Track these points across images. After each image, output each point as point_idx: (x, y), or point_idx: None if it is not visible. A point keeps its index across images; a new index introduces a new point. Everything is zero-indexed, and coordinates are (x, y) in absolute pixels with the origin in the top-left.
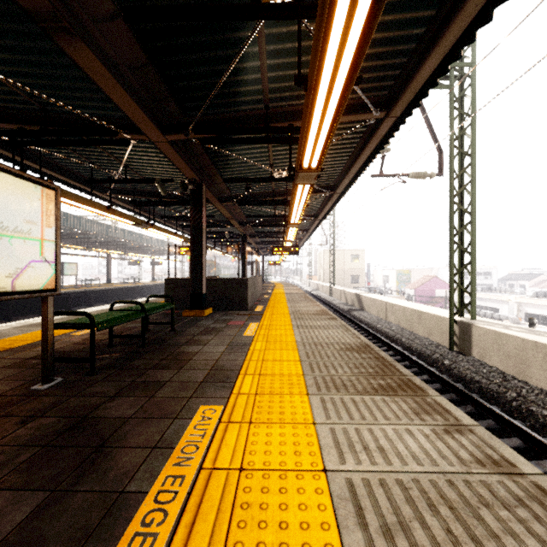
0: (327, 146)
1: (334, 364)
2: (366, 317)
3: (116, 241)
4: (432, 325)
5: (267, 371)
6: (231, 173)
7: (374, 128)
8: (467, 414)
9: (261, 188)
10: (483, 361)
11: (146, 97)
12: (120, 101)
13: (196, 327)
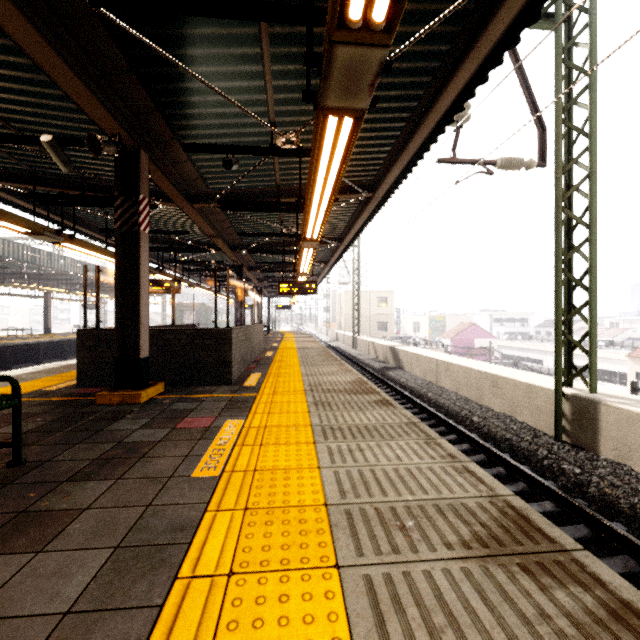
0: None
1: None
2: (408, 380)
3: (57, 274)
4: (517, 397)
5: None
6: (201, 143)
7: (473, 35)
8: None
9: (259, 182)
10: (625, 466)
11: None
12: None
13: (92, 444)
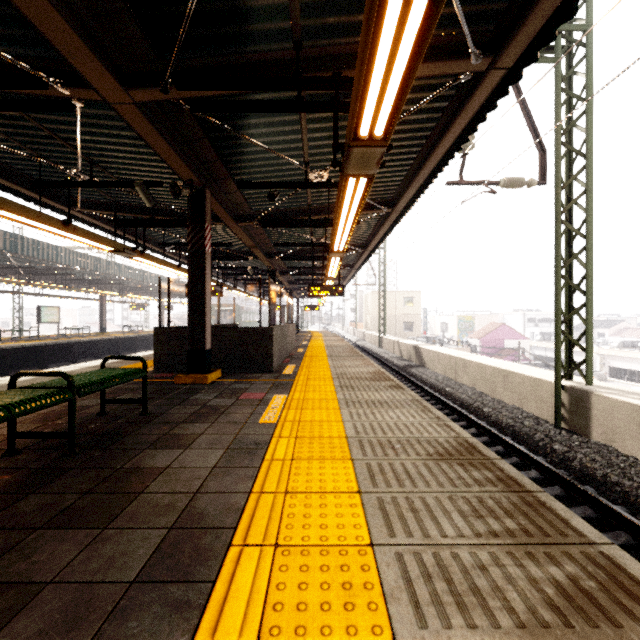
0: (412, 73)
1: (429, 503)
2: (429, 376)
3: (111, 279)
4: (525, 390)
5: (294, 530)
6: (248, 177)
7: (463, 98)
8: (622, 547)
9: (293, 203)
10: (611, 447)
11: (80, 4)
12: None
13: (186, 406)
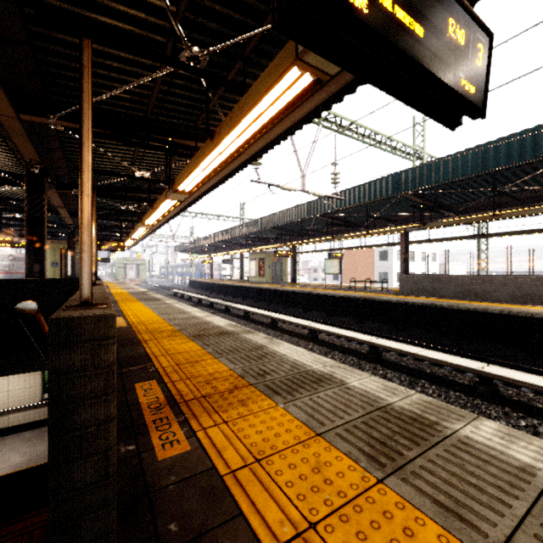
0: None
1: None
2: None
3: None
4: None
5: None
6: None
7: None
8: None
9: None
10: None
11: None
12: (58, 200)
13: None
